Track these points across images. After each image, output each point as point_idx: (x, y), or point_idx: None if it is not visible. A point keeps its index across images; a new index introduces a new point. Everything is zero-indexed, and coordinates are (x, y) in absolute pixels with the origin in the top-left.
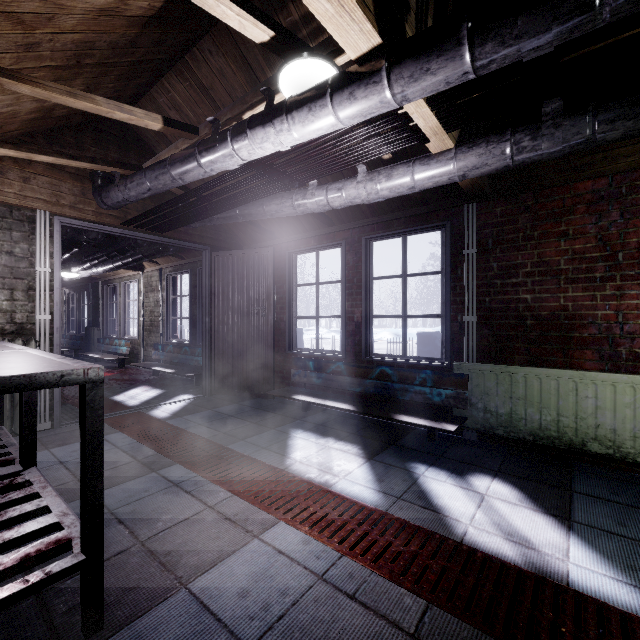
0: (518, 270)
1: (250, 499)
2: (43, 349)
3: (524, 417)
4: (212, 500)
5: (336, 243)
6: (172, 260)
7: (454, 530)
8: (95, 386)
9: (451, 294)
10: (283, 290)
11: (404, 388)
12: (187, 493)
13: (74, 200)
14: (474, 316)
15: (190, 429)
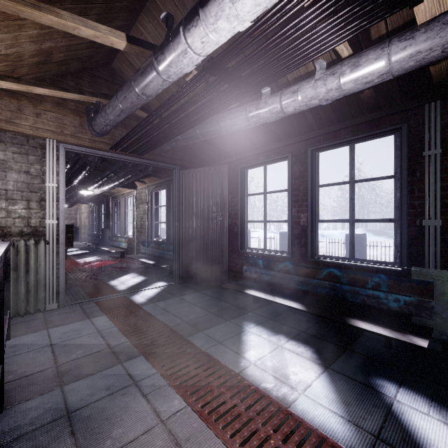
0: None
1: (204, 415)
2: (51, 247)
3: None
4: (165, 411)
5: (283, 156)
6: (154, 180)
7: None
8: None
9: (407, 198)
10: (236, 199)
11: (354, 290)
12: (143, 397)
13: (74, 130)
14: (438, 220)
15: (159, 316)
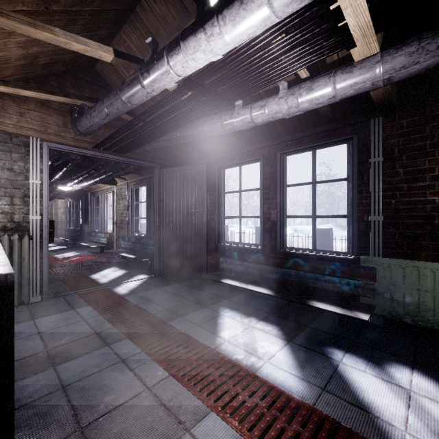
0: (425, 174)
1: (184, 381)
2: (35, 241)
3: (432, 308)
4: (151, 380)
5: (256, 158)
6: (135, 176)
7: (390, 438)
8: (2, 295)
9: (357, 197)
10: (214, 196)
11: (315, 277)
12: (130, 371)
13: (58, 129)
14: (380, 216)
15: (141, 305)
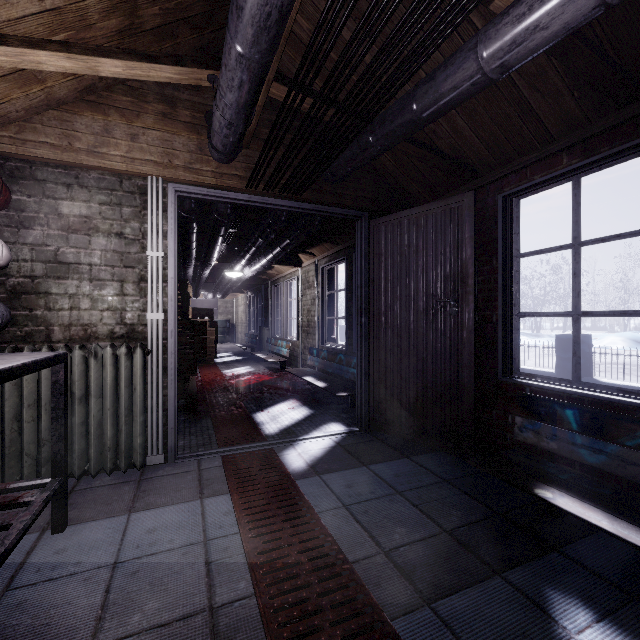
0: None
1: None
2: (155, 358)
3: None
4: None
5: None
6: (327, 248)
7: None
8: None
9: None
10: (490, 267)
11: None
12: None
13: (189, 159)
14: None
15: (326, 517)
